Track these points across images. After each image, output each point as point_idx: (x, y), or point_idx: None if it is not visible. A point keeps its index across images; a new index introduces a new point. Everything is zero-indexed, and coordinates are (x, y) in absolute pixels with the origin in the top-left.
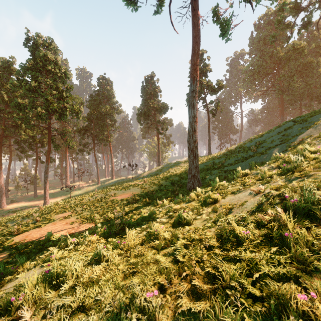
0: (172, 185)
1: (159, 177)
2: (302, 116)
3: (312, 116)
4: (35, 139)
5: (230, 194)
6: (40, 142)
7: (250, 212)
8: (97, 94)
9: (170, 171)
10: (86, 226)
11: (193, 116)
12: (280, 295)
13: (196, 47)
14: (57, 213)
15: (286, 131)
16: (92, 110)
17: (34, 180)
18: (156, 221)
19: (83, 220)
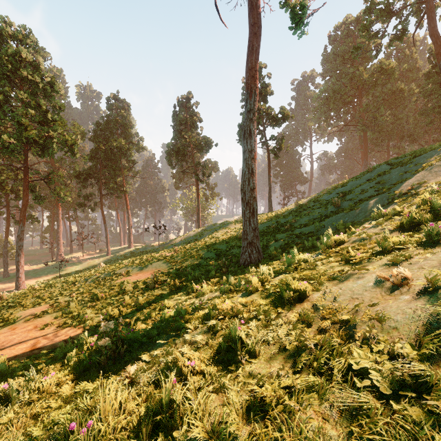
0: (217, 258)
1: (198, 244)
2: (400, 157)
3: (417, 156)
4: (4, 186)
5: (327, 282)
6: (13, 192)
7: (415, 346)
8: (106, 121)
9: (214, 235)
10: (66, 334)
11: (250, 149)
12: None
13: (255, 42)
14: (25, 308)
15: (381, 177)
16: (97, 145)
17: (4, 250)
18: (183, 338)
19: (66, 320)
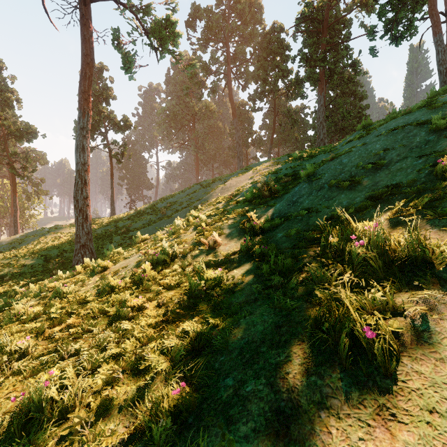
0: (46, 263)
1: (18, 253)
2: (208, 180)
3: (213, 182)
4: None
5: (123, 260)
6: None
7: (131, 270)
8: None
9: (41, 241)
10: None
11: (83, 162)
12: (123, 302)
13: (88, 70)
14: None
15: (193, 194)
16: None
17: None
18: None
19: None
